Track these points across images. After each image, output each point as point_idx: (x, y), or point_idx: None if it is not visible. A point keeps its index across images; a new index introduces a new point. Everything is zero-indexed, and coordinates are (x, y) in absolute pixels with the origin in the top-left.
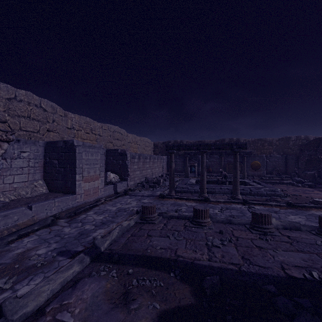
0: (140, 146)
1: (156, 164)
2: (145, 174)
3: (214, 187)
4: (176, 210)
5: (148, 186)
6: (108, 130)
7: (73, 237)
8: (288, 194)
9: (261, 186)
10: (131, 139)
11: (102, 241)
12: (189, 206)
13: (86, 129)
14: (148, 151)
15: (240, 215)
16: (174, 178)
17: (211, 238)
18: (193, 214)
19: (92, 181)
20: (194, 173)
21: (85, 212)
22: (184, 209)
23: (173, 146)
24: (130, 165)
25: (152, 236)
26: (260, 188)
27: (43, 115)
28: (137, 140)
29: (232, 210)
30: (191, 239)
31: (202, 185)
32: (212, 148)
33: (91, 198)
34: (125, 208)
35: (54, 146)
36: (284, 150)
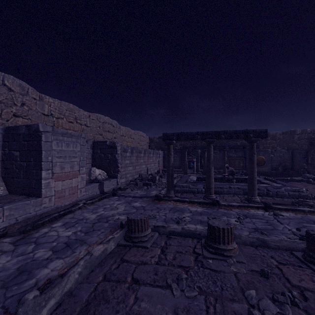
0: (134, 140)
1: (152, 159)
2: (139, 170)
3: (221, 186)
4: (178, 218)
5: (142, 185)
6: (97, 120)
7: (2, 281)
8: (313, 195)
9: (280, 185)
10: (124, 132)
11: (40, 302)
12: (194, 212)
13: (69, 117)
14: (143, 146)
15: (269, 228)
16: (173, 175)
17: (254, 294)
18: (209, 233)
19: (68, 179)
20: (193, 169)
21: (50, 222)
22: (188, 217)
23: (172, 135)
24: (121, 160)
25: (139, 282)
26: (280, 187)
27: (7, 95)
28: (130, 133)
29: (254, 219)
30: (215, 296)
31: (208, 184)
32: (221, 137)
33: (67, 201)
34: (107, 216)
35: (14, 132)
36: (288, 144)
